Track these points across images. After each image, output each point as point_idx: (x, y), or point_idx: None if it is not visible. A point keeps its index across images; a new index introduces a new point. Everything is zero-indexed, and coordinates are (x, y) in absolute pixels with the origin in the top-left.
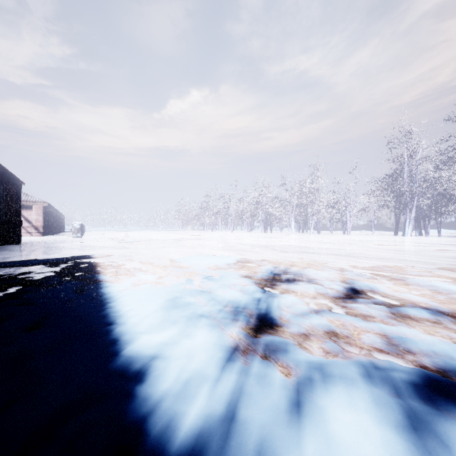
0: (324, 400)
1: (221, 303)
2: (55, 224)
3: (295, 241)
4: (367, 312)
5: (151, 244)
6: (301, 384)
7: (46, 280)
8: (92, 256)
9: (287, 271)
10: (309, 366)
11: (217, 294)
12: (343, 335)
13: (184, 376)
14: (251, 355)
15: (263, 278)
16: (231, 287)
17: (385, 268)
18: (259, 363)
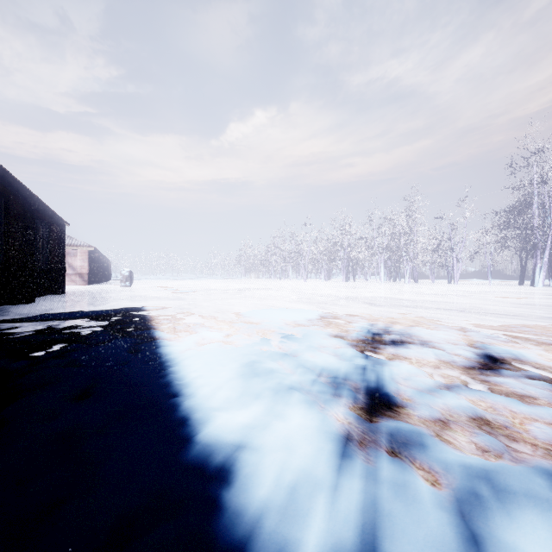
0: (510, 533)
1: (313, 371)
2: (101, 272)
3: (387, 292)
4: (522, 390)
5: (210, 294)
6: (464, 502)
7: (94, 336)
8: (144, 309)
9: (389, 330)
10: (467, 473)
11: (305, 359)
12: (498, 425)
13: (288, 479)
14: (373, 450)
15: (359, 338)
16: (320, 350)
17: (525, 329)
18: (389, 463)
